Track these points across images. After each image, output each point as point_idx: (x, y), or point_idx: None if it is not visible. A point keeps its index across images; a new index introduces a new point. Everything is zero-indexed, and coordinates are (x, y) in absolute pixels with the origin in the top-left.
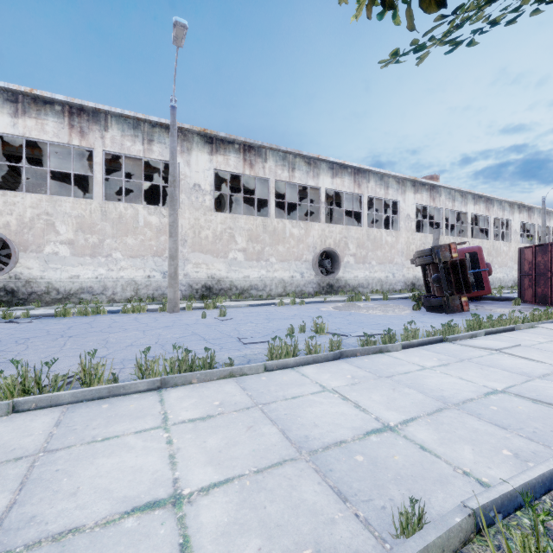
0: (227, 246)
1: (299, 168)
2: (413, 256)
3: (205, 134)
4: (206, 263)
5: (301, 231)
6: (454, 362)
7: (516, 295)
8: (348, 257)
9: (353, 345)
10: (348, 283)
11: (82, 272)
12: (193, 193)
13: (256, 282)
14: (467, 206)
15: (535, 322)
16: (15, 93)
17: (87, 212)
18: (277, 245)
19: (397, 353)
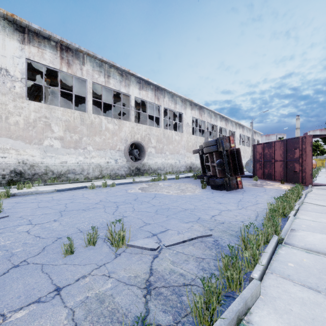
0: (42, 134)
1: (113, 77)
2: (199, 146)
3: (14, 20)
4: (15, 149)
5: (115, 126)
6: None
7: None
8: (151, 149)
9: (173, 283)
10: (151, 167)
11: None
12: None
13: (73, 167)
14: (217, 122)
15: (302, 199)
16: None
17: None
18: (94, 136)
19: (265, 316)
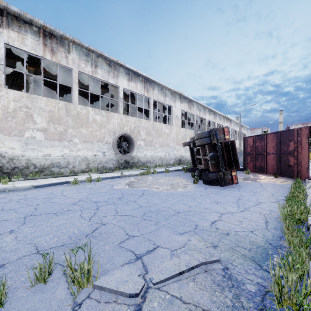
0: (23, 125)
1: (101, 67)
2: (190, 138)
3: None
4: None
5: (103, 118)
6: None
7: None
8: (140, 141)
9: None
10: (140, 160)
11: None
12: None
13: (58, 160)
14: (205, 115)
15: (310, 197)
16: None
17: None
18: (81, 128)
19: None
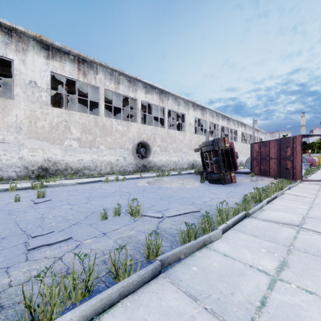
0: (63, 135)
1: (122, 83)
2: (199, 146)
3: (41, 40)
4: (42, 149)
5: (124, 127)
6: (287, 254)
7: (243, 170)
8: (156, 147)
9: (171, 232)
10: (156, 164)
11: None
12: (28, 88)
13: (88, 164)
14: (219, 121)
15: (283, 190)
16: None
17: None
18: (106, 137)
19: (221, 244)
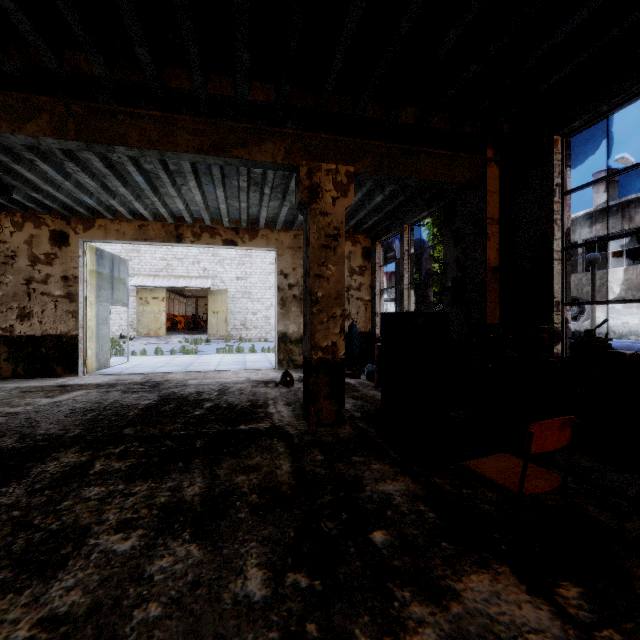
0: None
1: None
2: None
3: None
4: None
5: None
6: None
7: None
8: None
9: None
10: None
11: (630, 320)
12: None
13: None
14: None
15: None
16: (591, 212)
17: (634, 276)
18: None
19: None
